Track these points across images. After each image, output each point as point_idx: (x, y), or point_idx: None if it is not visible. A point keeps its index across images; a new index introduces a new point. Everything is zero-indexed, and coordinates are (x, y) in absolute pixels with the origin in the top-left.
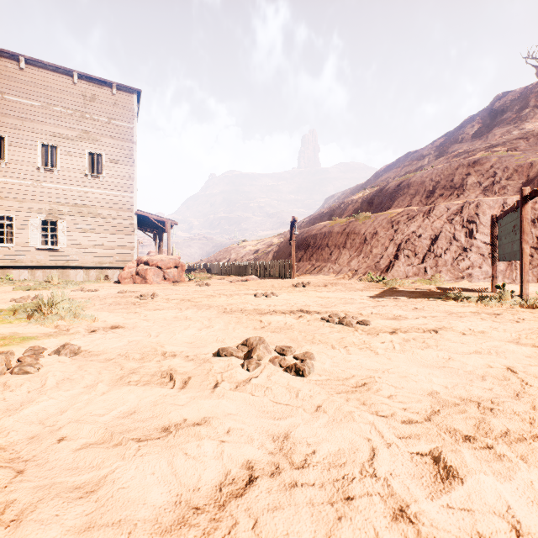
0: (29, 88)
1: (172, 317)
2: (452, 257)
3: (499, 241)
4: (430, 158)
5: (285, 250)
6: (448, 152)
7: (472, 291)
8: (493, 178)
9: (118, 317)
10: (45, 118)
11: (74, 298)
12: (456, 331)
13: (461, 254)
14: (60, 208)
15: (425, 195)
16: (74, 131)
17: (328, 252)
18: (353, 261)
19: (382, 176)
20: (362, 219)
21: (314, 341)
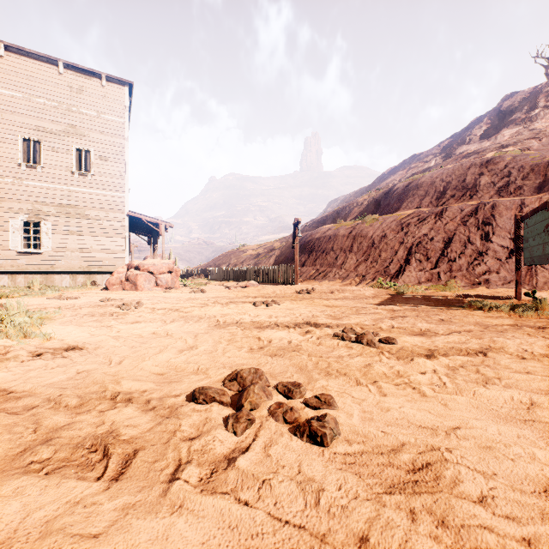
0: (9, 78)
1: (150, 333)
2: (467, 262)
3: (525, 243)
4: (437, 160)
5: (287, 255)
6: (455, 154)
7: (494, 298)
8: (508, 178)
9: (83, 333)
10: (27, 110)
11: (44, 308)
12: (509, 353)
13: (476, 258)
14: (43, 209)
15: (436, 196)
16: (59, 125)
17: (333, 256)
18: (360, 266)
19: (387, 179)
20: (370, 221)
21: (331, 372)
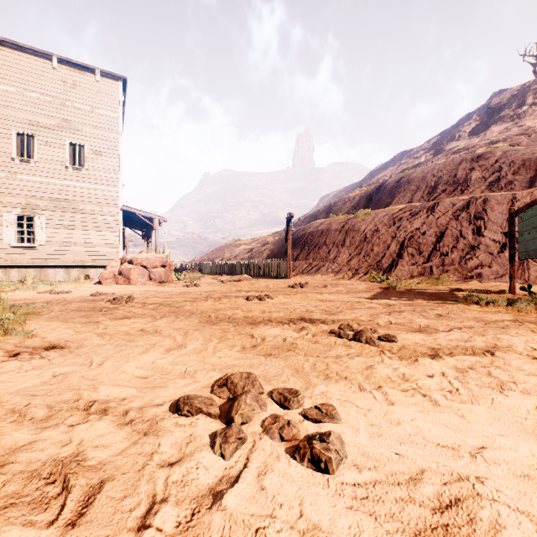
0: (3, 72)
1: (138, 329)
2: (460, 256)
3: (520, 237)
4: (427, 156)
5: (280, 249)
6: (445, 150)
7: (488, 292)
8: (499, 173)
9: (67, 330)
10: (21, 104)
11: (32, 303)
12: (518, 353)
13: (468, 252)
14: (37, 203)
15: (427, 191)
16: (53, 120)
17: (326, 251)
18: (353, 260)
19: (378, 175)
20: (362, 216)
21: (330, 375)
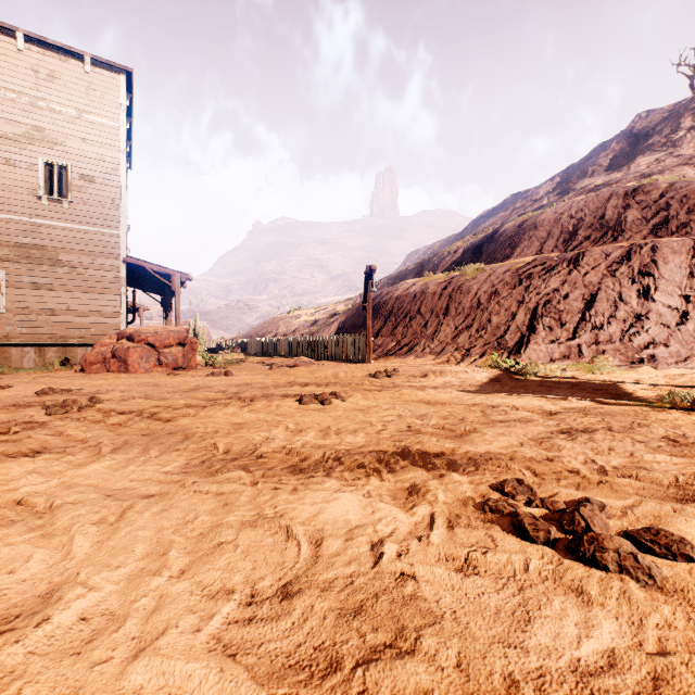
0: None
1: (13, 500)
2: (621, 329)
3: None
4: (551, 197)
5: (355, 321)
6: (575, 189)
7: (682, 386)
8: (667, 212)
9: None
10: None
11: None
12: None
13: (633, 324)
14: None
15: (563, 238)
16: (18, 127)
17: (420, 322)
18: (461, 336)
19: (484, 223)
20: (472, 273)
21: None
